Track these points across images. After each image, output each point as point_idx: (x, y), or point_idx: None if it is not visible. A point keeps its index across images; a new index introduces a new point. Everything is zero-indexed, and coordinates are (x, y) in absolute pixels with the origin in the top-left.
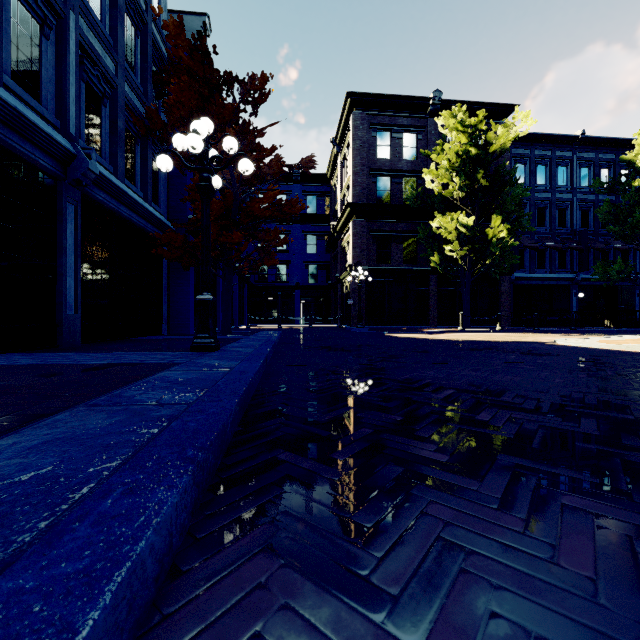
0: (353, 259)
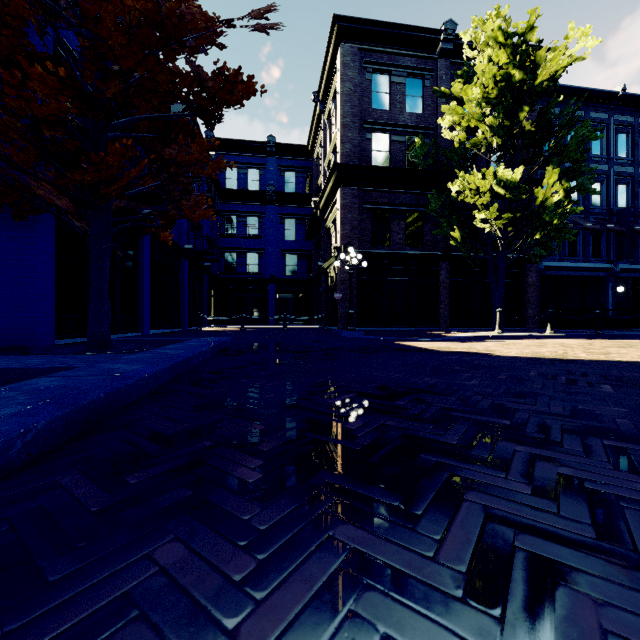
0: (341, 239)
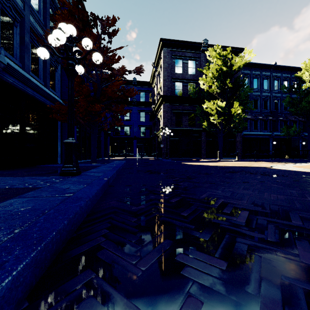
0: (163, 124)
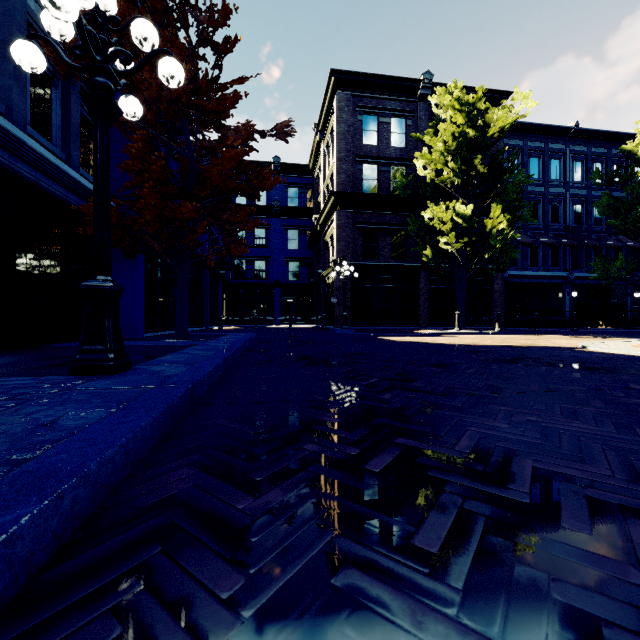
0: (337, 253)
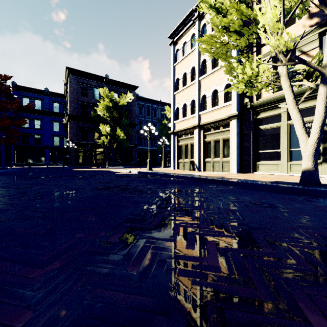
0: (69, 138)
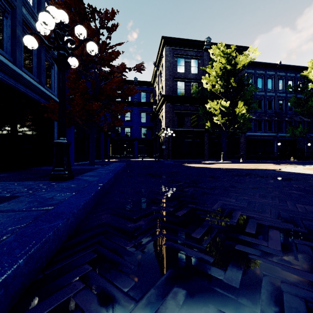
0: (165, 124)
